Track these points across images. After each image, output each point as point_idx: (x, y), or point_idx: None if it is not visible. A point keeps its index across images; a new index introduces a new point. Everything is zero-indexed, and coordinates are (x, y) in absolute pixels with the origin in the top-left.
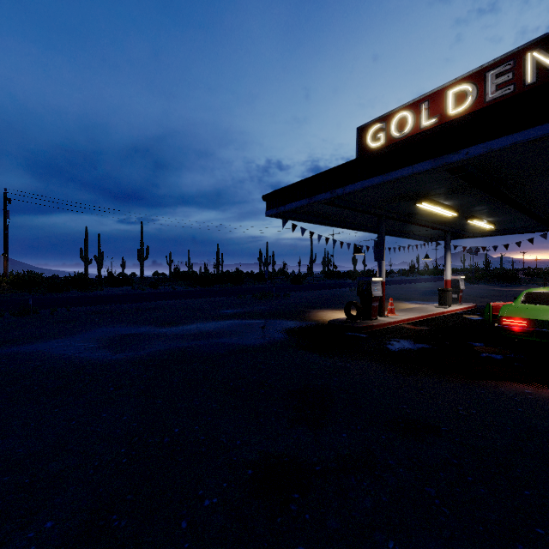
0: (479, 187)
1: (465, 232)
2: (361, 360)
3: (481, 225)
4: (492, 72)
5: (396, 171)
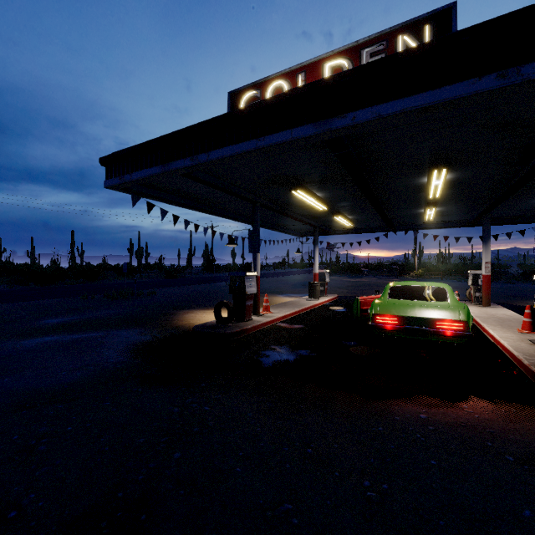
0: (352, 175)
1: (329, 229)
2: (227, 393)
3: (344, 222)
4: (367, 50)
5: (273, 135)
